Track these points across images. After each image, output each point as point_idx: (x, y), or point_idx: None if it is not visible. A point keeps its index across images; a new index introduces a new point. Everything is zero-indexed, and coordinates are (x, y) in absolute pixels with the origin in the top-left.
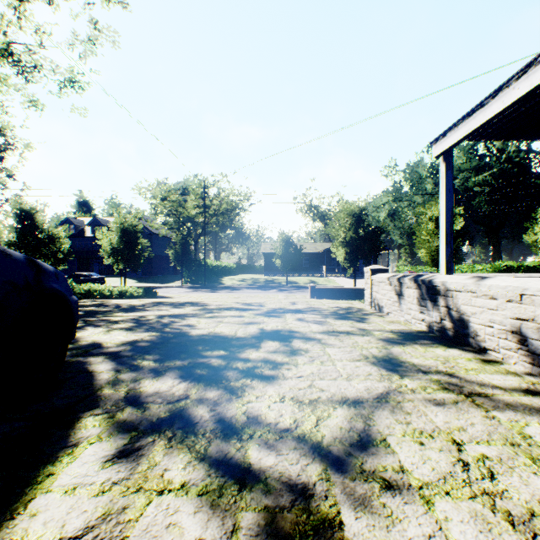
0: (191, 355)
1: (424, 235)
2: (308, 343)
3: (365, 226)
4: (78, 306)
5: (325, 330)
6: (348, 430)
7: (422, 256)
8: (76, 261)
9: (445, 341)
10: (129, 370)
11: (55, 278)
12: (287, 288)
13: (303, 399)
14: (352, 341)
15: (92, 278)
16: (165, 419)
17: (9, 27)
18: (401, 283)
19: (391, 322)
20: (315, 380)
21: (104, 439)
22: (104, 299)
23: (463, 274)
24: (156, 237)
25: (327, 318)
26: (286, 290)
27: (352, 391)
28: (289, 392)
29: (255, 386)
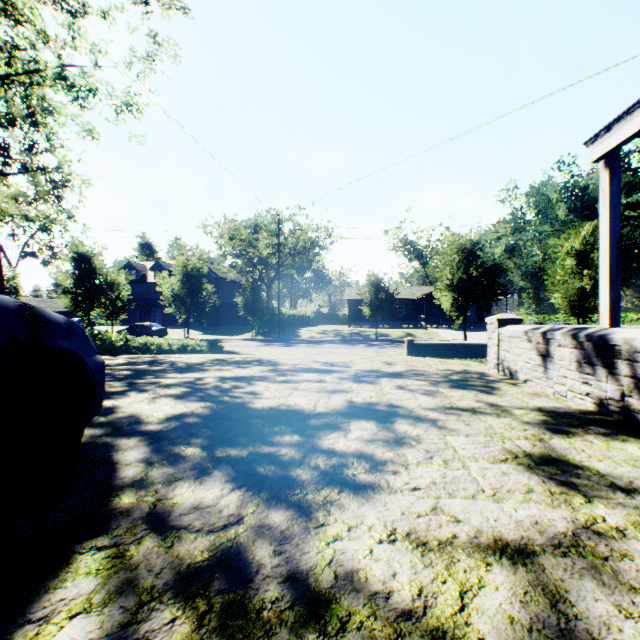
0: (253, 441)
1: (560, 275)
2: (418, 427)
3: (479, 264)
4: (102, 370)
5: (439, 405)
6: (527, 628)
7: (556, 301)
8: (138, 310)
9: (634, 430)
10: (165, 463)
11: (65, 333)
12: (377, 343)
13: (427, 538)
14: (483, 425)
15: (153, 329)
16: (200, 568)
17: (64, 49)
18: (548, 339)
19: (535, 395)
20: (440, 497)
21: (94, 607)
22: (162, 354)
23: (636, 326)
24: (224, 282)
25: (439, 386)
26: (376, 345)
27: (509, 525)
28: (402, 521)
29: (345, 505)
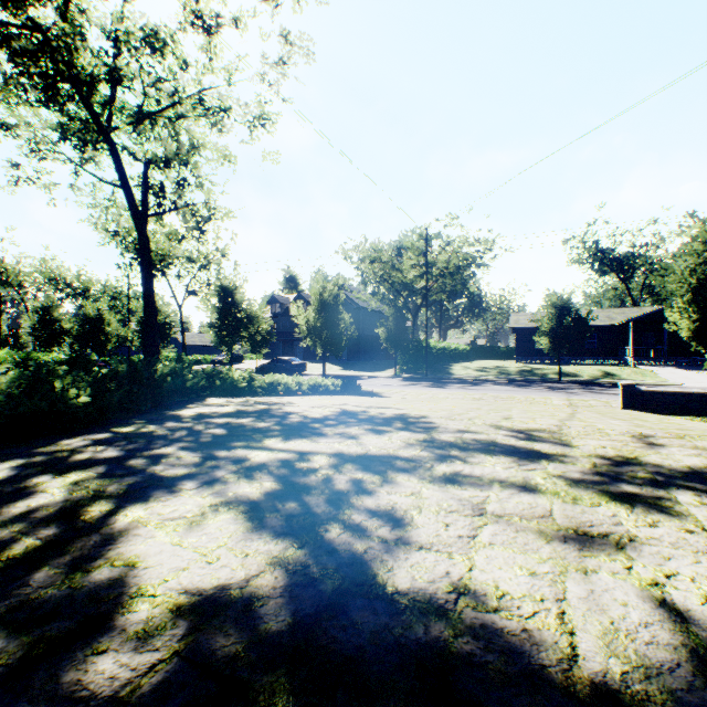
0: None
1: None
2: None
3: None
4: None
5: None
6: None
7: None
8: (281, 343)
9: None
10: None
11: None
12: (561, 385)
13: None
14: None
15: (292, 363)
16: None
17: (202, 74)
18: None
19: None
20: None
21: None
22: (290, 395)
23: None
24: (364, 312)
25: None
26: (561, 389)
27: None
28: None
29: None
